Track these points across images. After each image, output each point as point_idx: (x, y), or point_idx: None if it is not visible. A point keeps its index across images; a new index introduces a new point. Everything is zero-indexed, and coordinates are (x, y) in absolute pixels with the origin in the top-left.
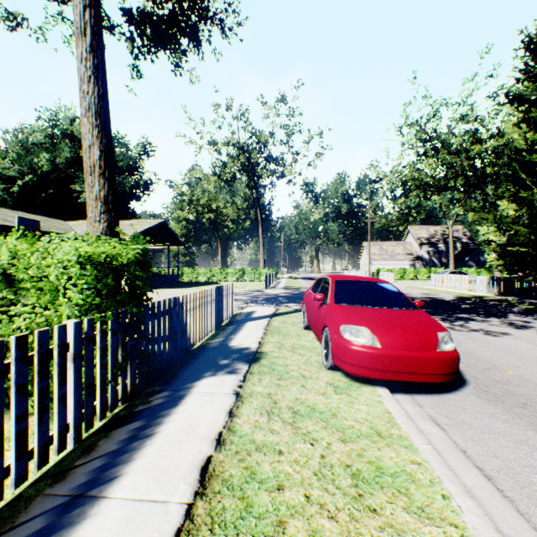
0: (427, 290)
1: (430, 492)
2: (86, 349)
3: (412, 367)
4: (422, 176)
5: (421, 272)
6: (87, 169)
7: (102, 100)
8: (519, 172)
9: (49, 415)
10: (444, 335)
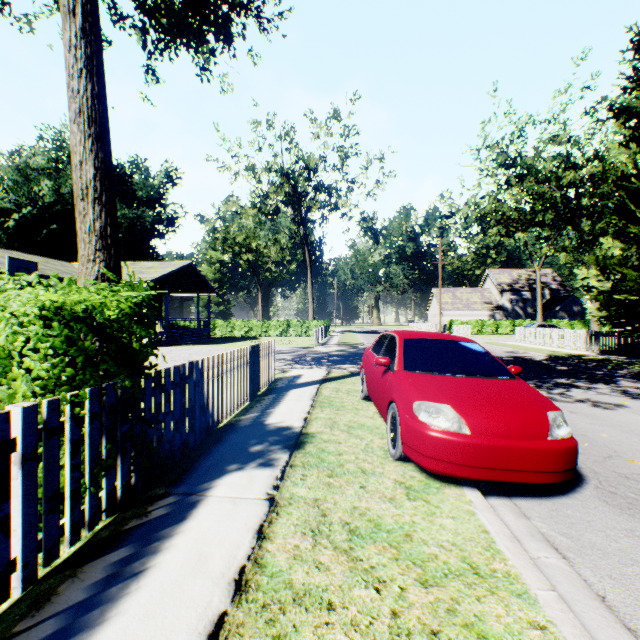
0: (512, 347)
1: None
2: (45, 445)
3: (514, 463)
4: (504, 209)
5: (503, 324)
6: (78, 192)
7: (98, 101)
8: (628, 202)
9: None
10: (555, 415)
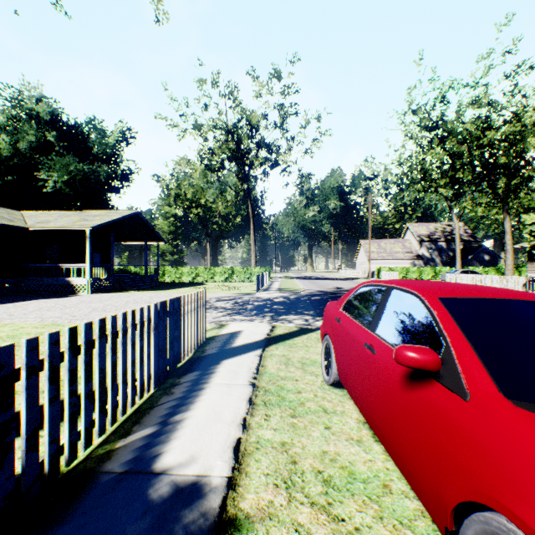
0: None
1: None
2: None
3: None
4: (427, 167)
5: (425, 271)
6: None
7: None
8: None
9: None
10: None
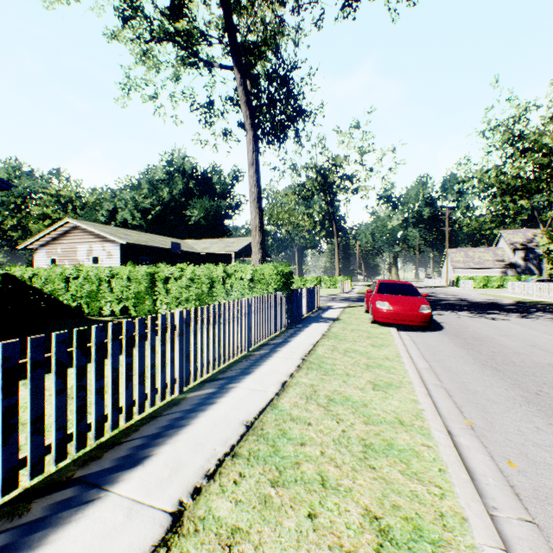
0: (494, 296)
1: (389, 339)
2: (281, 302)
3: (405, 318)
4: (508, 180)
5: (508, 280)
6: (253, 228)
7: (260, 194)
8: None
9: (277, 318)
10: (425, 306)
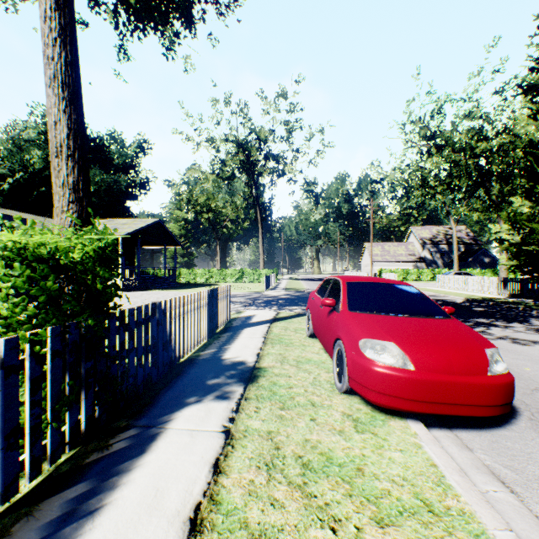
0: (434, 292)
1: None
2: (2, 383)
3: (457, 397)
4: (426, 175)
5: (425, 273)
6: (53, 149)
7: (71, 68)
8: (535, 166)
9: None
10: (493, 352)
